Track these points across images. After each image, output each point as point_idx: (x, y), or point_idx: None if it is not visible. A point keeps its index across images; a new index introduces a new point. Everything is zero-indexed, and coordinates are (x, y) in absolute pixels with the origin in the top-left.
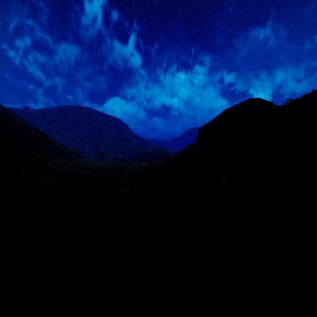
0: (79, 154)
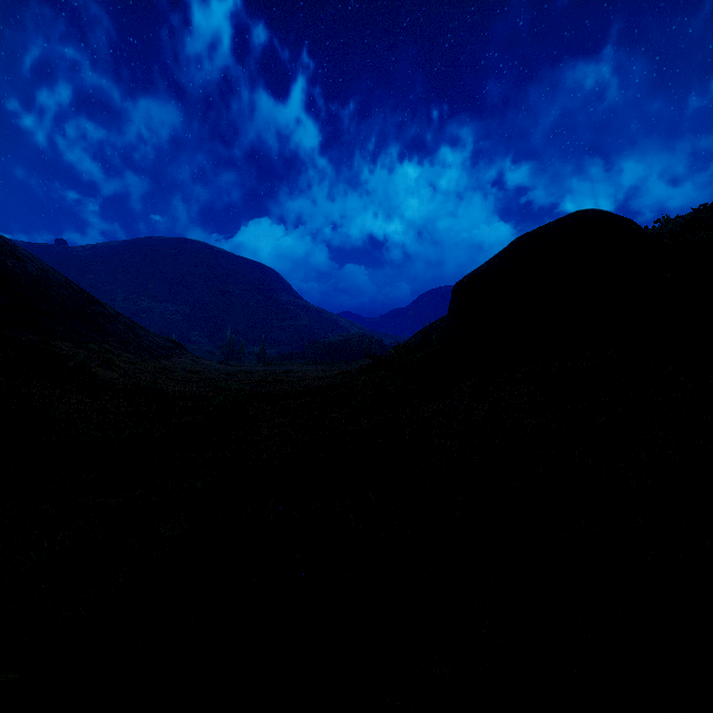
0: (176, 347)
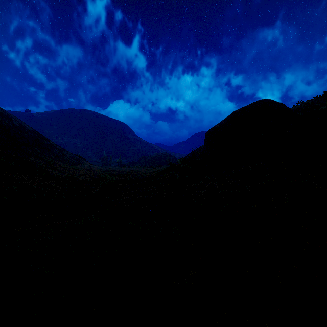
0: (81, 159)
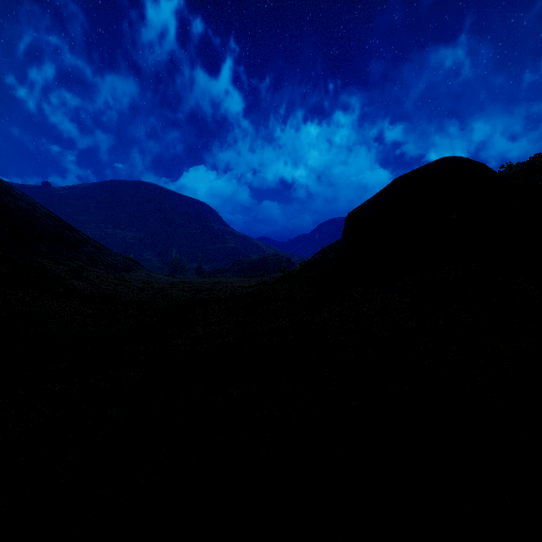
0: (133, 264)
